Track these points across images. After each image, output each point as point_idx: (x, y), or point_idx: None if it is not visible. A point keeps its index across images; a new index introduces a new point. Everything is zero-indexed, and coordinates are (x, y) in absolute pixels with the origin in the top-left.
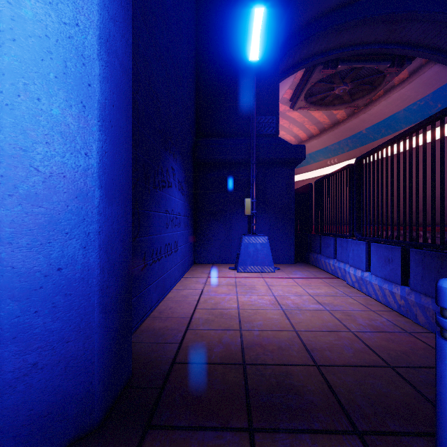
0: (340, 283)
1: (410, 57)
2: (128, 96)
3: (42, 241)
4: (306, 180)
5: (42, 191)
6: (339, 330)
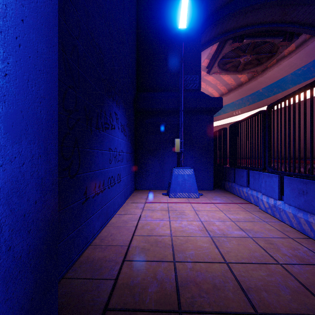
0: (254, 208)
1: (297, 33)
2: (50, 21)
3: None
4: (217, 126)
5: None
6: (267, 262)
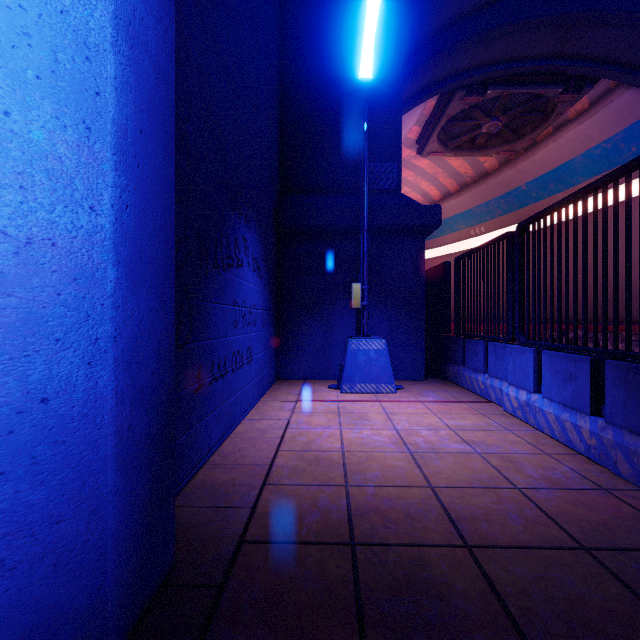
0: (494, 409)
1: (592, 78)
2: (167, 119)
3: (12, 353)
4: (439, 258)
5: (12, 268)
6: (498, 486)
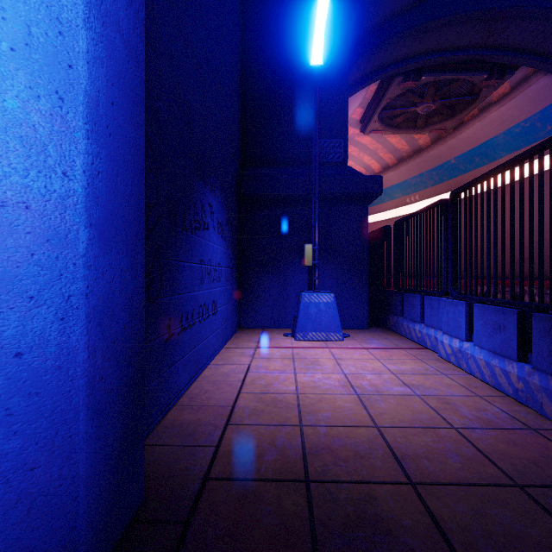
0: (430, 355)
1: (513, 66)
2: (138, 94)
3: None
4: (379, 222)
5: None
6: (437, 426)
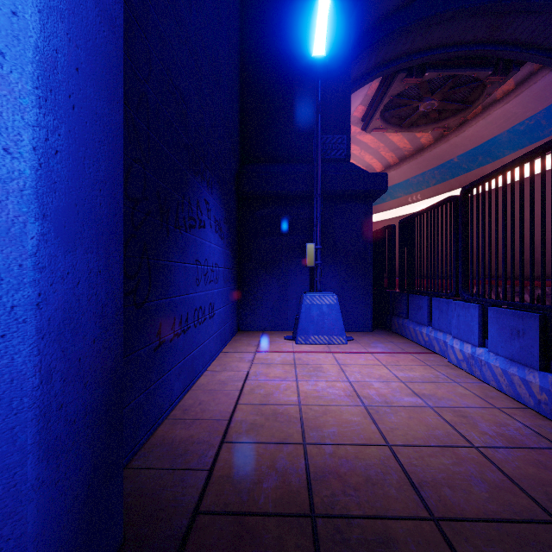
0: (439, 361)
1: (518, 62)
2: (113, 64)
3: None
4: (381, 222)
5: None
6: (455, 445)
